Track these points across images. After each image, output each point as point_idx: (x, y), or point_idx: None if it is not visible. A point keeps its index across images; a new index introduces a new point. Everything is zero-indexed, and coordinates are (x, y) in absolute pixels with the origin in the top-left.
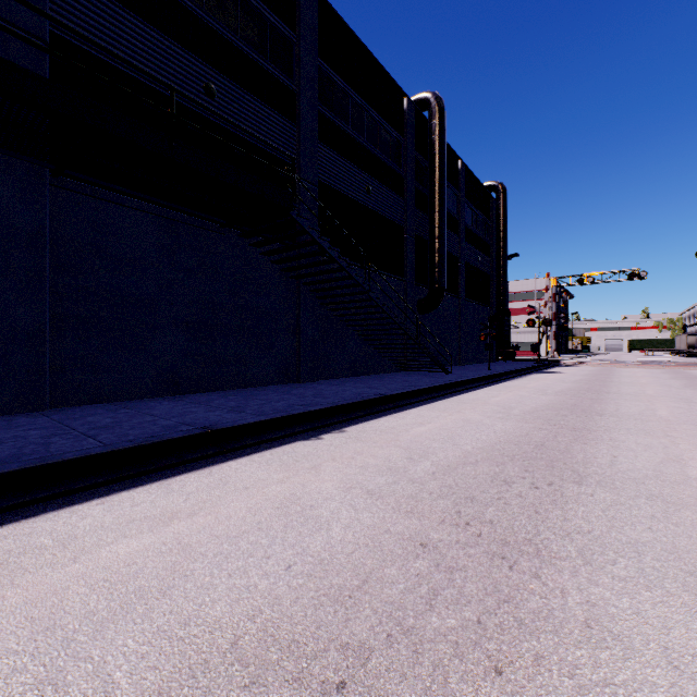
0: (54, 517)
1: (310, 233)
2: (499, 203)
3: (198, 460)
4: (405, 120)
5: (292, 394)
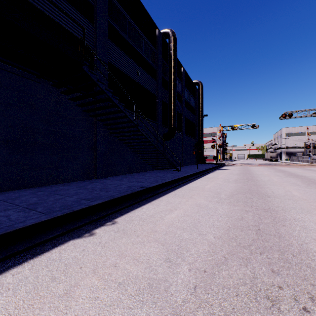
0: None
1: (99, 84)
2: (199, 90)
3: None
4: (157, 40)
5: (86, 189)
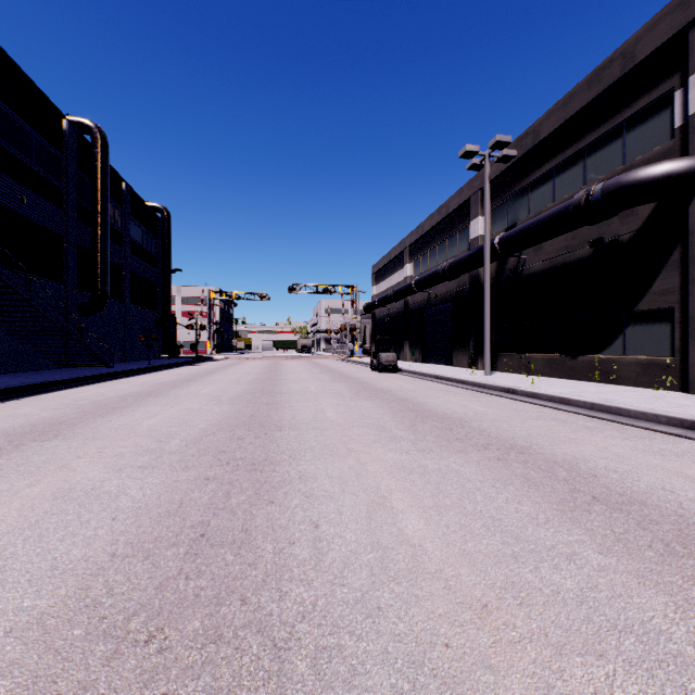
0: None
1: None
2: (164, 224)
3: None
4: (66, 140)
5: None
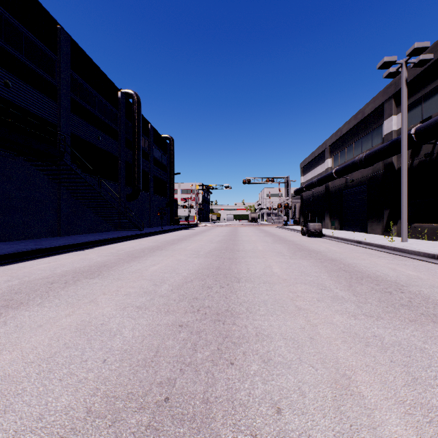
0: (8, 266)
1: (72, 167)
2: (171, 146)
3: (39, 257)
4: (120, 103)
5: (61, 240)
